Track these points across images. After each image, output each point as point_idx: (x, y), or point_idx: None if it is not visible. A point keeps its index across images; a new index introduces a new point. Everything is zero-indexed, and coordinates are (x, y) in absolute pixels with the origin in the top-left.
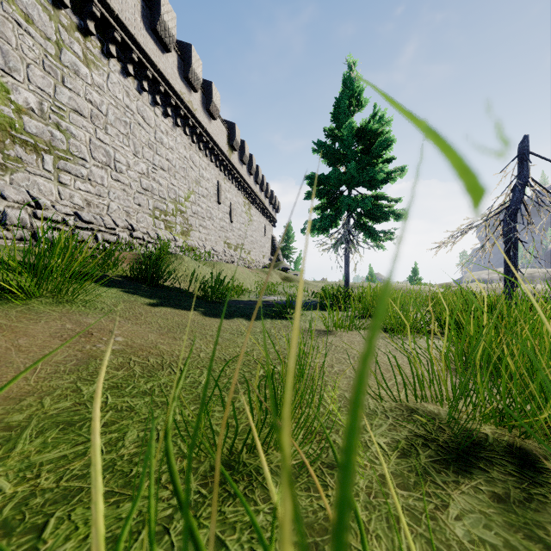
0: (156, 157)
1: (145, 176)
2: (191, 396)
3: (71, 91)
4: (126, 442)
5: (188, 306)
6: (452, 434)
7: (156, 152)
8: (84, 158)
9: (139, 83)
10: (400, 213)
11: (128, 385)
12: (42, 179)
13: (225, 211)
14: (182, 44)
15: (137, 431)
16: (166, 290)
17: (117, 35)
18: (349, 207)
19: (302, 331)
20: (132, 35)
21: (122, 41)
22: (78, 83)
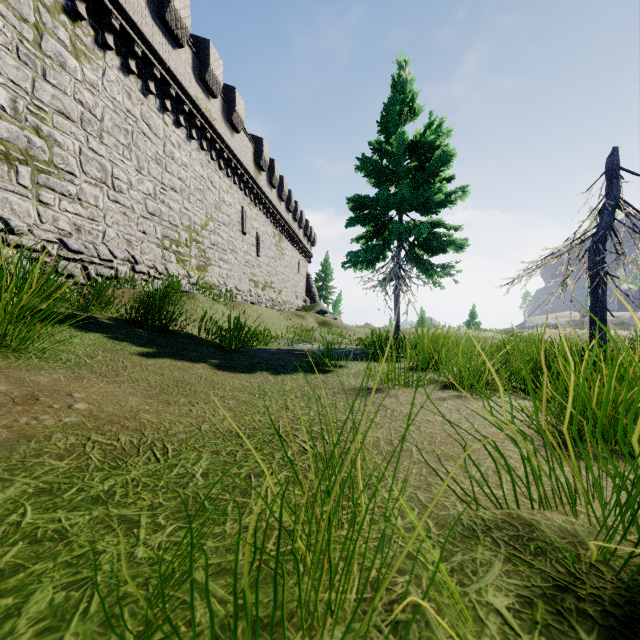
0: (165, 174)
1: (152, 197)
2: (174, 503)
3: (54, 88)
4: (22, 619)
5: (197, 357)
6: (618, 581)
7: (165, 169)
8: (73, 173)
9: (144, 83)
10: (462, 244)
11: (72, 485)
12: (16, 196)
13: (251, 243)
14: (198, 39)
15: (53, 590)
16: (171, 336)
17: (115, 22)
18: (399, 236)
19: (345, 389)
20: (134, 23)
21: (122, 30)
22: (65, 79)
